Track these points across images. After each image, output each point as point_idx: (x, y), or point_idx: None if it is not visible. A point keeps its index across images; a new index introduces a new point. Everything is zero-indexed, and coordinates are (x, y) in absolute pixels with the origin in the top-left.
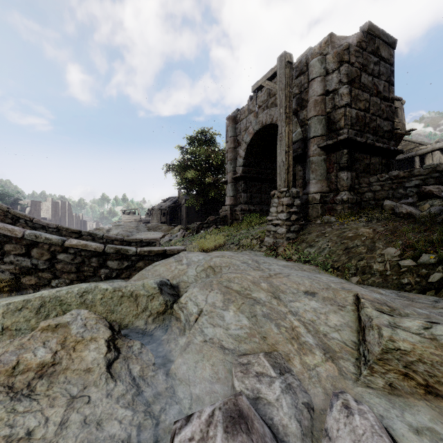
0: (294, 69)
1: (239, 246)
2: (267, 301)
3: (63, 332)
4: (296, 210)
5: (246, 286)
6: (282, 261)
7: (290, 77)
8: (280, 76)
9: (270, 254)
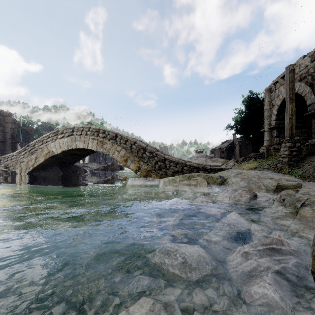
0: (310, 57)
1: (263, 169)
2: (255, 180)
3: (197, 180)
4: (296, 149)
5: (250, 177)
6: (278, 174)
7: (293, 77)
8: (286, 78)
9: (275, 171)
